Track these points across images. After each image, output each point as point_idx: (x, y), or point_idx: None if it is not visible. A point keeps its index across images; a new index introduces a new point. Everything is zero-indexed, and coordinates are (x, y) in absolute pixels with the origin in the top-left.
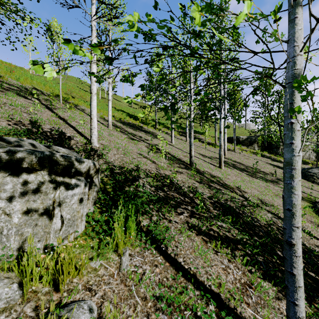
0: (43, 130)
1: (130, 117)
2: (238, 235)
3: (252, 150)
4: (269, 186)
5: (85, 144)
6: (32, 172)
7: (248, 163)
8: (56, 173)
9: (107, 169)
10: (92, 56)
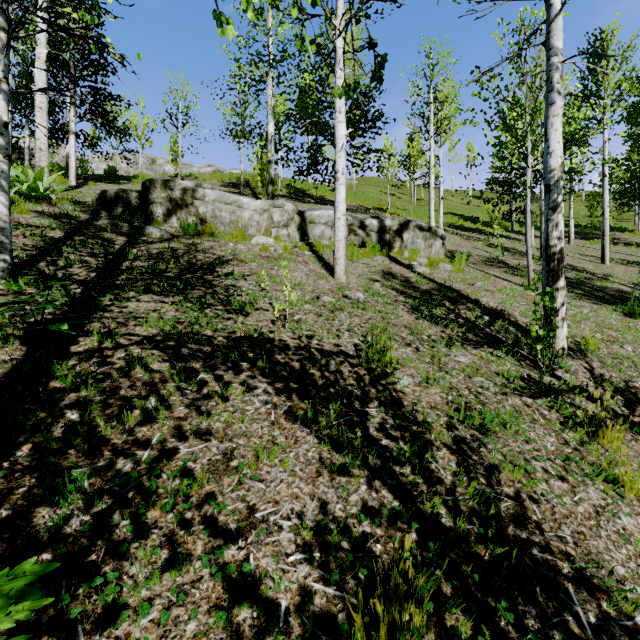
0: None
1: (466, 221)
2: None
3: None
4: None
5: None
6: (426, 232)
7: None
8: (432, 234)
9: (446, 250)
10: (430, 168)
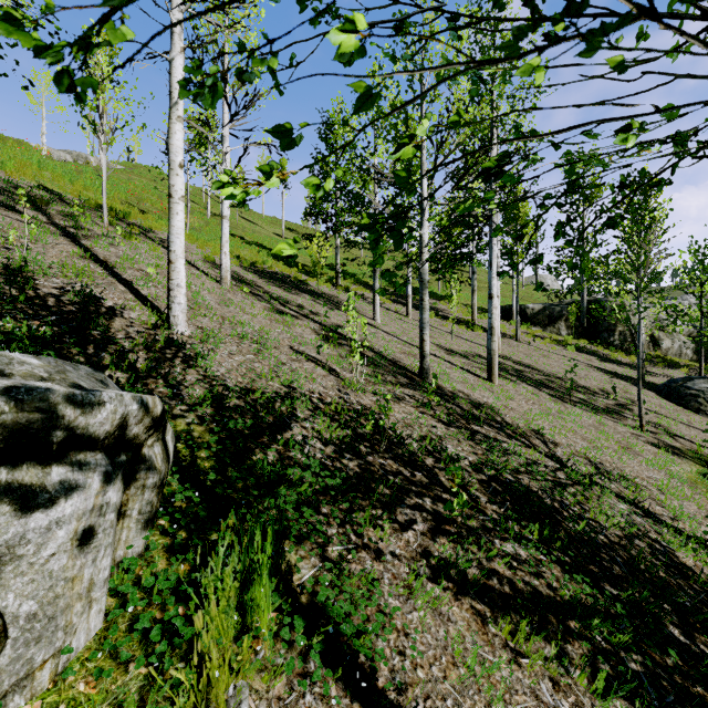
0: (37, 293)
1: (279, 259)
2: (566, 587)
3: (555, 336)
4: (606, 425)
5: (155, 328)
6: None
7: (549, 368)
8: None
9: (208, 397)
10: (173, 99)
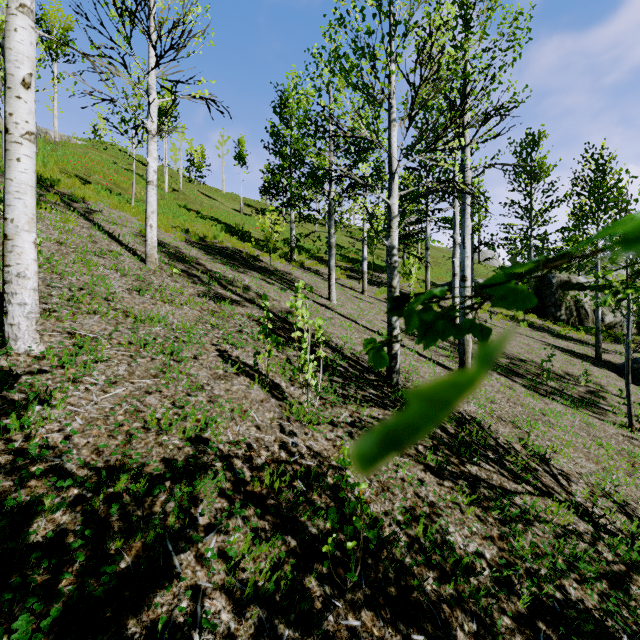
0: None
1: (233, 234)
2: None
3: (504, 310)
4: (594, 426)
5: None
6: None
7: (510, 348)
8: None
9: None
10: None
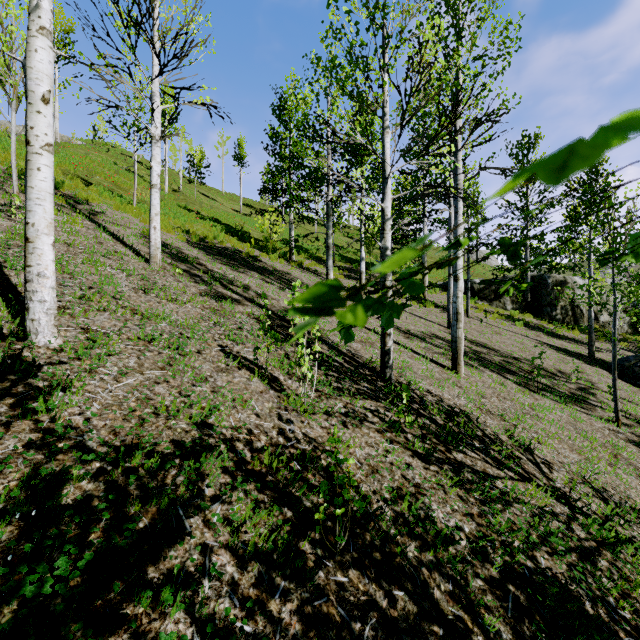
0: None
1: (233, 234)
2: None
3: (501, 310)
4: (581, 420)
5: None
6: None
7: (504, 346)
8: None
9: (25, 490)
10: (32, 1)
